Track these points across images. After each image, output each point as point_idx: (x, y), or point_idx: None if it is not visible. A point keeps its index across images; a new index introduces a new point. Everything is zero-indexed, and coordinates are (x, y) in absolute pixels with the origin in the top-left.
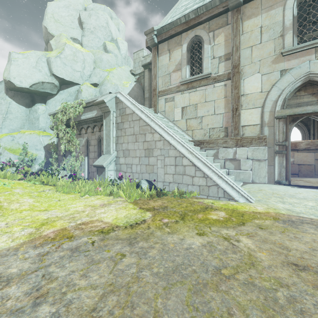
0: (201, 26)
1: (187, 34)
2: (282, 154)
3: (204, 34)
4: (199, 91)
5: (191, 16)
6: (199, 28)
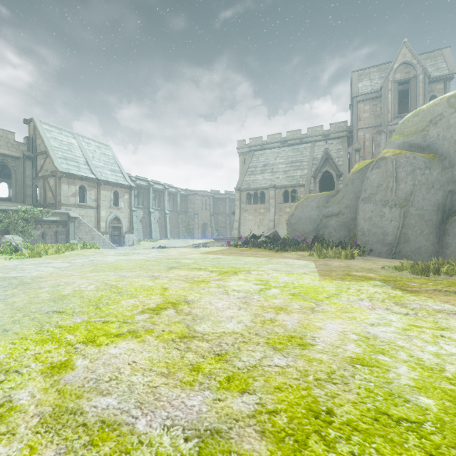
0: (86, 182)
1: (79, 181)
2: (111, 237)
3: (87, 186)
4: (85, 210)
5: (84, 177)
6: (85, 182)
